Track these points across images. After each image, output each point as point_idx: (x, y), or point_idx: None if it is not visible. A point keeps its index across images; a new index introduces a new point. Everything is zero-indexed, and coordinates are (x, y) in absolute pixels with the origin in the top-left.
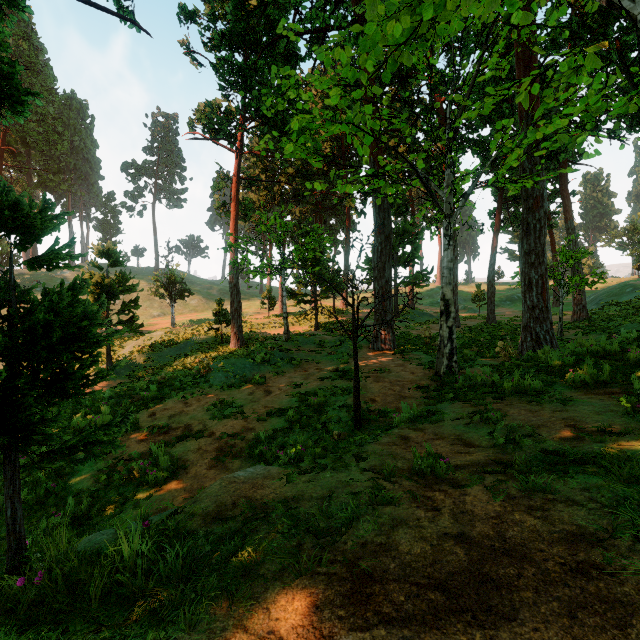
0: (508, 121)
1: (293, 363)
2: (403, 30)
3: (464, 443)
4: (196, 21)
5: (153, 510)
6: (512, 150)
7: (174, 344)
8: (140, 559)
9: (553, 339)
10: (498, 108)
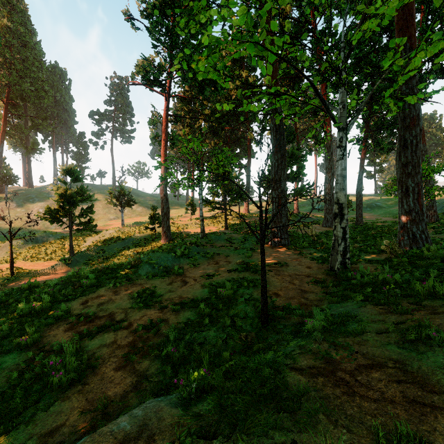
0: (401, 39)
1: (207, 256)
2: (292, 1)
3: (415, 380)
4: None
5: (44, 429)
6: (419, 52)
7: (120, 239)
8: None
9: (428, 238)
10: (366, 58)
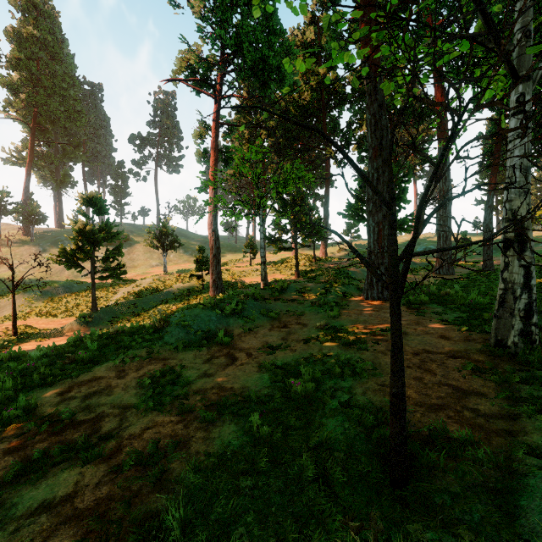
0: None
1: (269, 315)
2: None
3: None
4: None
5: None
6: None
7: (158, 291)
8: None
9: None
10: None
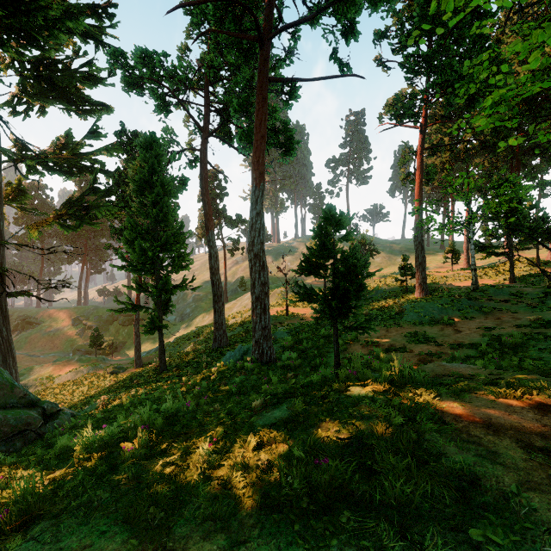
0: None
1: (483, 311)
2: None
3: None
4: (387, 37)
5: None
6: None
7: (367, 292)
8: (405, 370)
9: None
10: None
